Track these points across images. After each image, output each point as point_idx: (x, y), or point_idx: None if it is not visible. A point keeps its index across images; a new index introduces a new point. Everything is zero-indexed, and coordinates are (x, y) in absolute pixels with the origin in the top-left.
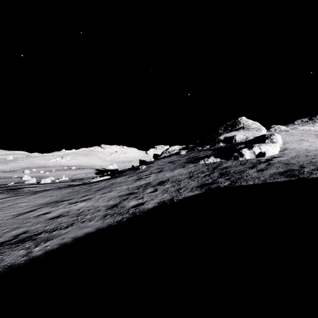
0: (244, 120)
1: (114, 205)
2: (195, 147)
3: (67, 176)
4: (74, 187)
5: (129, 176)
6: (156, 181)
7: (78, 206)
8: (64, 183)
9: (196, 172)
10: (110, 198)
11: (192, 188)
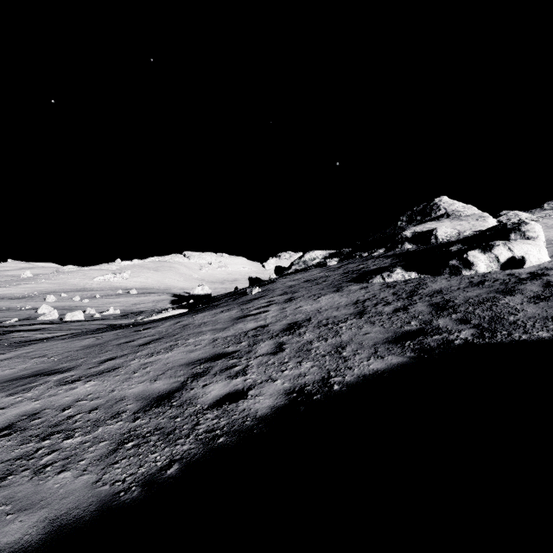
0: (446, 202)
1: (164, 395)
2: (354, 252)
3: (121, 307)
4: (104, 333)
5: (224, 310)
6: (280, 323)
7: (73, 395)
8: (103, 320)
9: (370, 301)
10: (163, 368)
11: (375, 345)
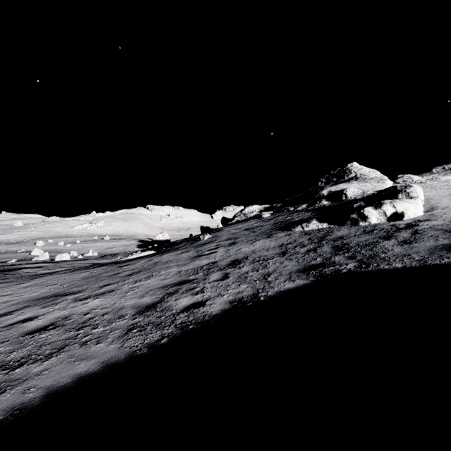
0: (356, 167)
1: (150, 305)
2: (283, 207)
3: (97, 250)
4: (95, 269)
5: (184, 251)
6: (226, 260)
7: (88, 307)
8: (87, 260)
9: (291, 244)
10: (146, 289)
11: (290, 274)
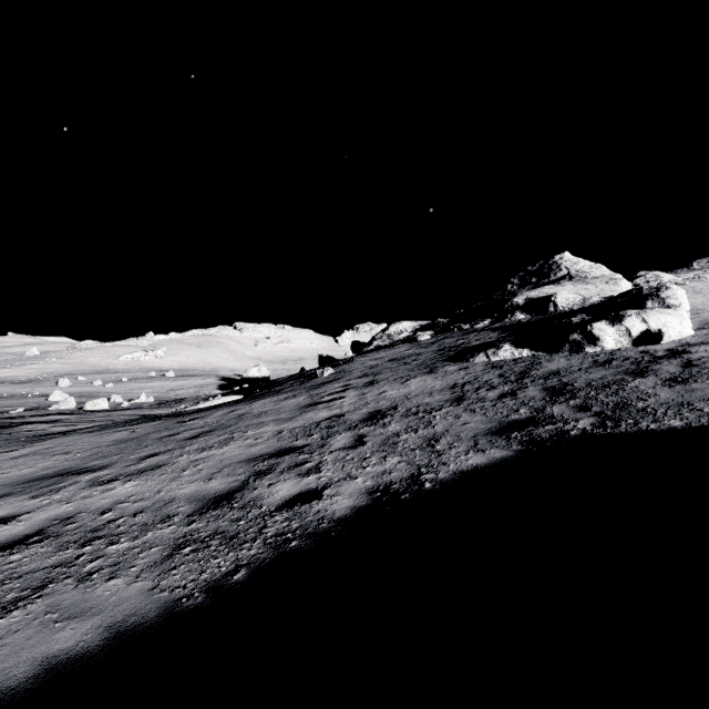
0: (568, 260)
1: (222, 496)
2: (452, 324)
3: (155, 393)
4: (140, 425)
5: (289, 396)
6: (360, 411)
7: (111, 497)
8: (134, 410)
9: (471, 385)
10: (218, 465)
11: (475, 437)
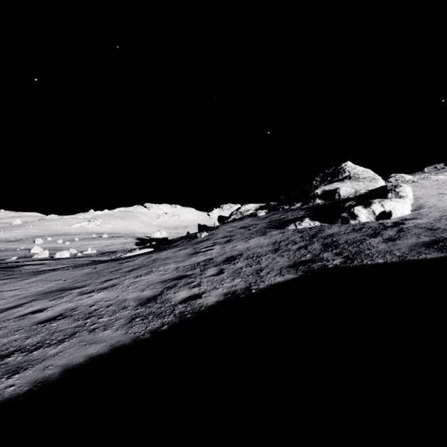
0: (350, 167)
1: (150, 298)
2: (278, 205)
3: (96, 248)
4: (96, 265)
5: (181, 248)
6: (221, 257)
7: (93, 299)
8: (87, 258)
9: (284, 242)
10: (146, 284)
11: (281, 269)
